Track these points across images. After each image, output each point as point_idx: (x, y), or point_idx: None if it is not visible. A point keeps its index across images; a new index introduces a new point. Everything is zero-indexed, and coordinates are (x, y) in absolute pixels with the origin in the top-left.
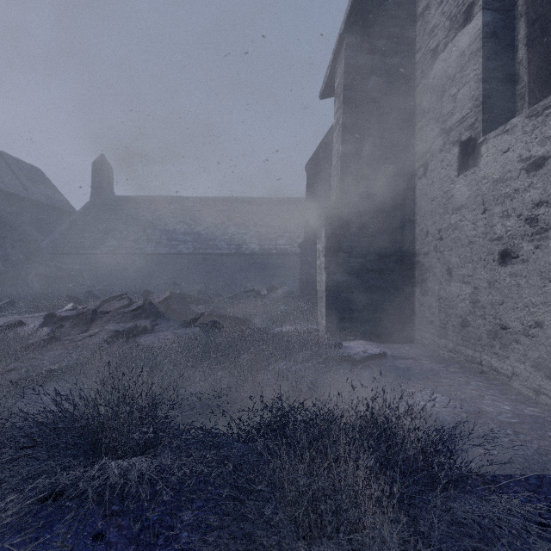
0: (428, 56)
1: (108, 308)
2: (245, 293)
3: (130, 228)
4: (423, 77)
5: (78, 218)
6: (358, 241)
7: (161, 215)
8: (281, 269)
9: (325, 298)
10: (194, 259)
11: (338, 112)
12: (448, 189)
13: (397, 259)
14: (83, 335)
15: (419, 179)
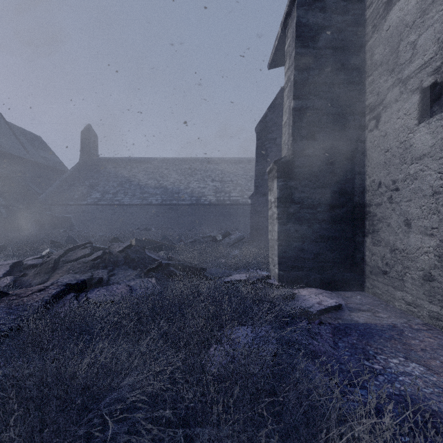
0: (380, 9)
1: (70, 257)
2: (203, 238)
3: (110, 183)
4: (374, 32)
5: (70, 175)
6: (309, 192)
7: (136, 173)
8: (233, 217)
9: (278, 247)
10: (162, 209)
11: (289, 70)
12: (405, 139)
13: (347, 210)
14: (32, 289)
15: (370, 131)
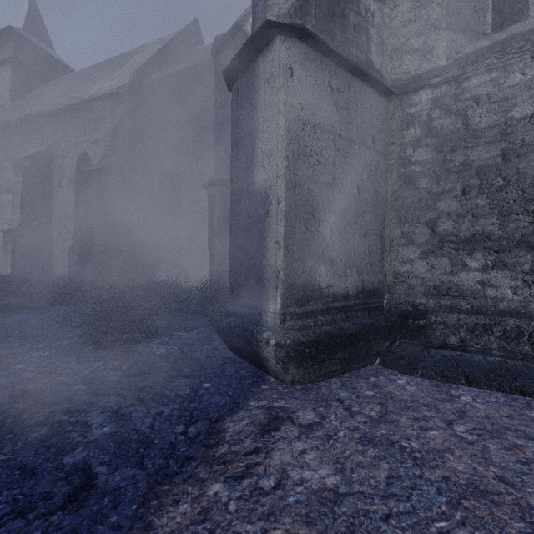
0: None
1: None
2: None
3: None
4: None
5: None
6: None
7: None
8: None
9: None
10: None
11: None
12: None
13: None
14: None
15: None
